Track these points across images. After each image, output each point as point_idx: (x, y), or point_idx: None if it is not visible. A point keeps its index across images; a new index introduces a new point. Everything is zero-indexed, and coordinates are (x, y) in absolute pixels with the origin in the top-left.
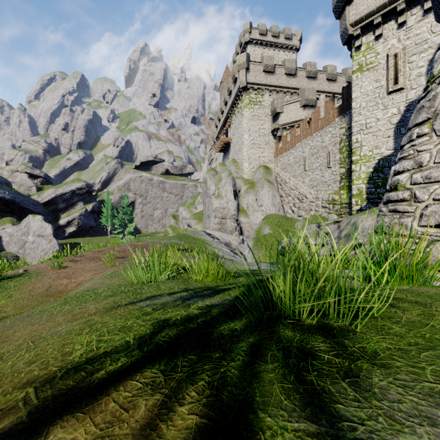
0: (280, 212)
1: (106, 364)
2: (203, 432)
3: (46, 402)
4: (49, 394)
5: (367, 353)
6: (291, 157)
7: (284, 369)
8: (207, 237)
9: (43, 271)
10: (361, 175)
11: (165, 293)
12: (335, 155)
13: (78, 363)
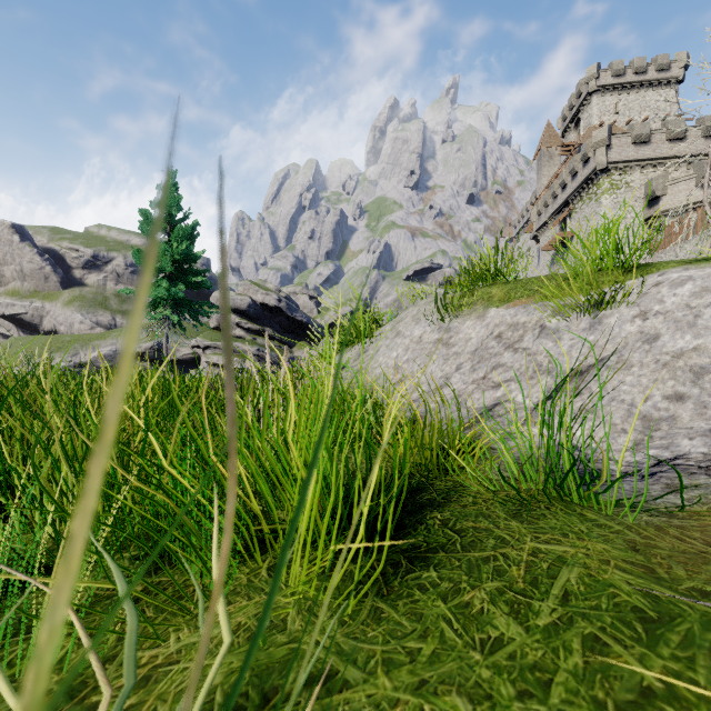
0: None
1: None
2: None
3: None
4: None
5: None
6: (682, 253)
7: None
8: None
9: None
10: None
11: None
12: None
13: None
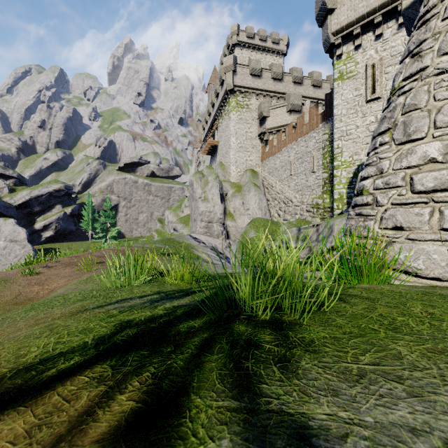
0: (267, 216)
1: (59, 363)
2: (136, 414)
3: None
4: None
5: (305, 342)
6: (278, 161)
7: (227, 359)
8: (193, 241)
9: (13, 278)
10: (342, 180)
11: (136, 297)
12: (319, 160)
13: (31, 364)
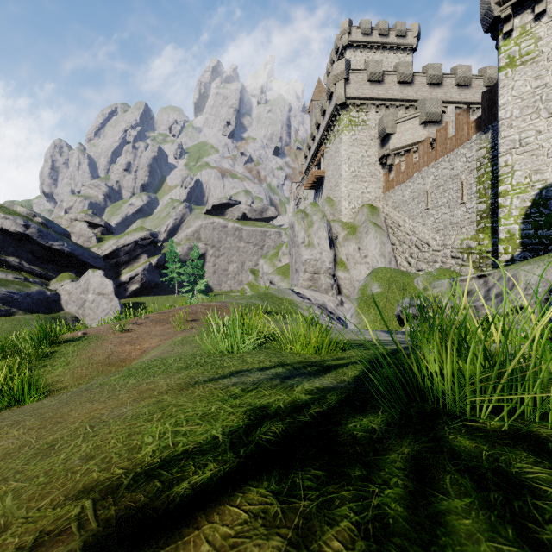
0: (392, 265)
1: (189, 472)
2: None
3: (108, 528)
4: (113, 513)
5: None
6: (407, 192)
7: (487, 512)
8: (296, 297)
9: (104, 334)
10: (512, 212)
11: (254, 368)
12: (472, 186)
13: (150, 465)
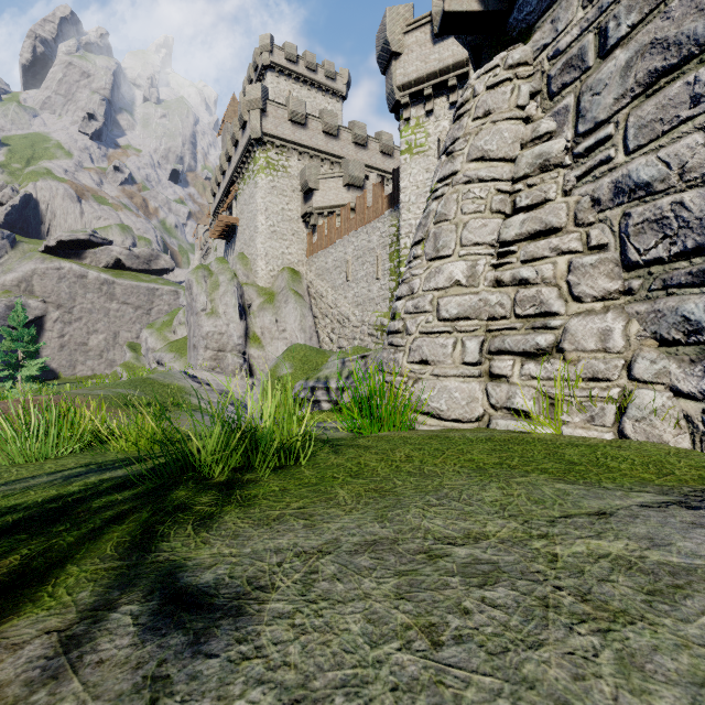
0: (313, 342)
1: None
2: None
3: None
4: None
5: (246, 498)
6: (330, 259)
7: (139, 527)
8: (190, 382)
9: None
10: None
11: (44, 473)
12: (385, 263)
13: None
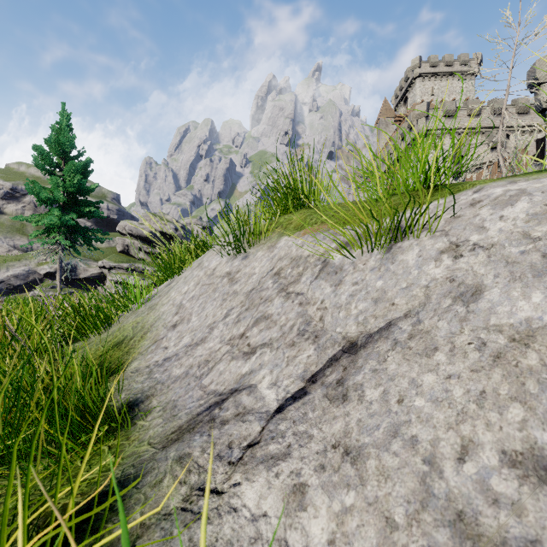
0: None
1: None
2: None
3: None
4: None
5: None
6: None
7: None
8: None
9: None
10: None
11: None
12: None
13: None
